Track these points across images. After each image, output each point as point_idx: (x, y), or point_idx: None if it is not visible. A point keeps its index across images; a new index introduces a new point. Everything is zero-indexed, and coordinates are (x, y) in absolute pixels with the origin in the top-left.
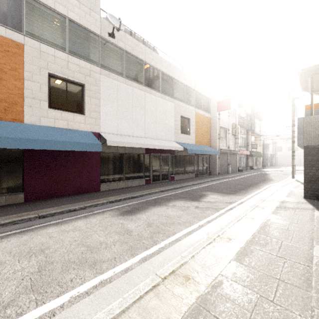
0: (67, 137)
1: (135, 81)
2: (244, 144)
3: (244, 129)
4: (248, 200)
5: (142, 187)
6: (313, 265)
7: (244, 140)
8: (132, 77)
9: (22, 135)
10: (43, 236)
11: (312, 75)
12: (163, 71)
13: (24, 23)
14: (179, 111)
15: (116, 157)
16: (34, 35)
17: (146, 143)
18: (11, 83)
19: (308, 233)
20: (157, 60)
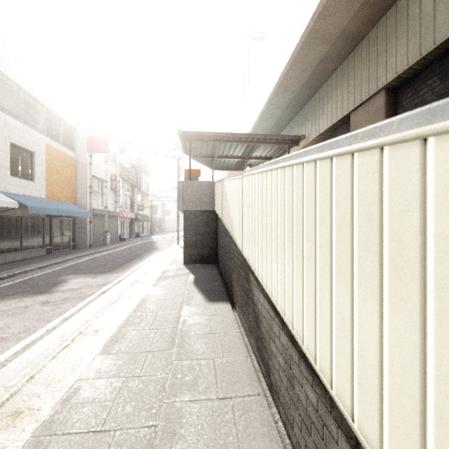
0: None
1: None
2: (128, 204)
3: (129, 184)
4: (129, 276)
5: None
6: (179, 325)
7: (128, 199)
8: None
9: None
10: None
11: (190, 140)
12: None
13: None
14: (8, 133)
15: None
16: None
17: None
18: None
19: (181, 297)
20: None
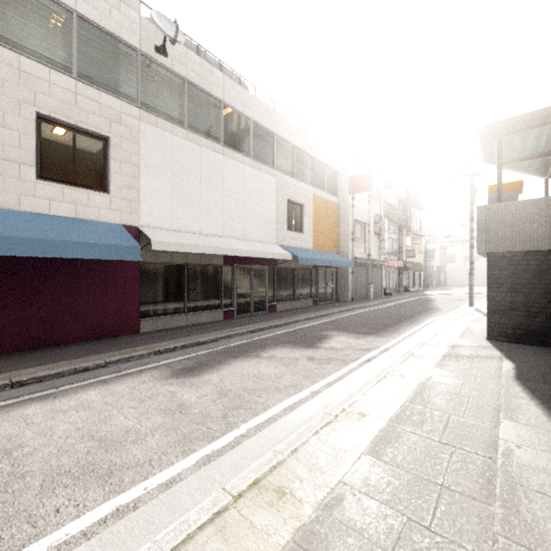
0: (72, 234)
1: (205, 137)
2: (394, 249)
3: (395, 224)
4: (399, 344)
5: (218, 324)
6: (498, 456)
7: (394, 244)
8: (201, 128)
9: None
10: (13, 423)
11: (499, 136)
12: (257, 120)
13: None
14: (285, 191)
15: (170, 271)
16: (8, 40)
17: (225, 246)
18: None
19: (491, 398)
20: (246, 100)
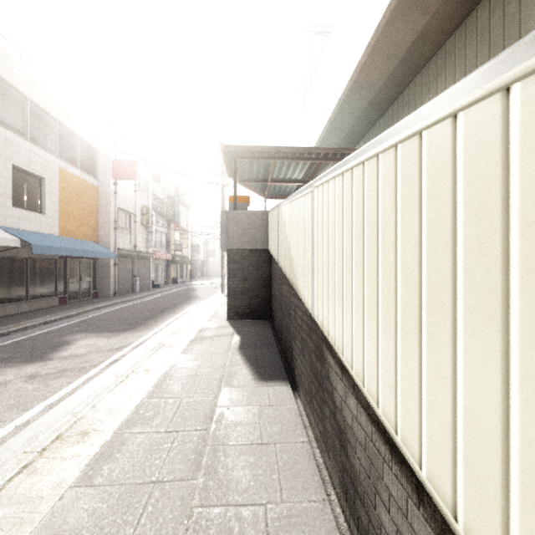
0: None
1: None
2: (164, 242)
3: (164, 218)
4: (155, 336)
5: None
6: (212, 424)
7: (164, 237)
8: None
9: None
10: None
11: (236, 158)
12: None
13: None
14: (10, 154)
15: None
16: None
17: None
18: None
19: (219, 371)
20: None
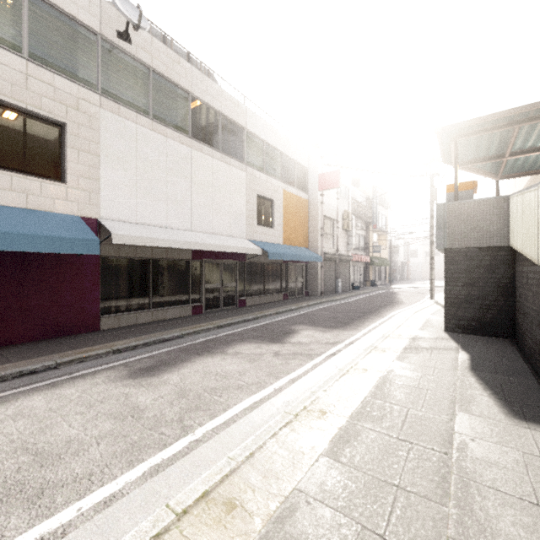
0: (21, 226)
1: (172, 128)
2: (362, 245)
3: (363, 221)
4: (363, 337)
5: (186, 320)
6: (453, 450)
7: (362, 240)
8: (167, 119)
9: None
10: None
11: (456, 138)
12: (226, 114)
13: None
14: (255, 186)
15: (134, 265)
16: None
17: (192, 240)
18: None
19: (448, 390)
20: (215, 93)
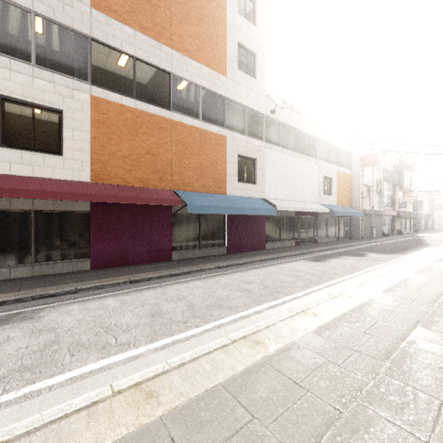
0: (255, 205)
1: (288, 149)
2: (389, 202)
3: (390, 183)
4: (409, 257)
5: (296, 247)
6: None
7: (389, 198)
8: (285, 145)
9: (237, 205)
10: (284, 267)
11: None
12: (309, 133)
13: (225, 120)
14: (322, 171)
15: (274, 220)
16: (229, 127)
17: (300, 206)
18: (220, 166)
19: None
20: (304, 123)
